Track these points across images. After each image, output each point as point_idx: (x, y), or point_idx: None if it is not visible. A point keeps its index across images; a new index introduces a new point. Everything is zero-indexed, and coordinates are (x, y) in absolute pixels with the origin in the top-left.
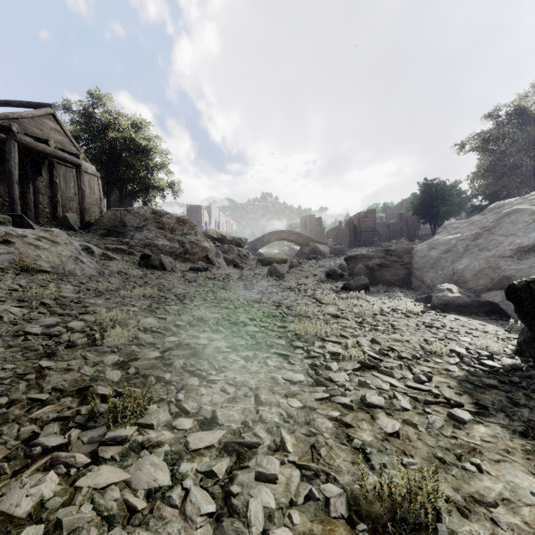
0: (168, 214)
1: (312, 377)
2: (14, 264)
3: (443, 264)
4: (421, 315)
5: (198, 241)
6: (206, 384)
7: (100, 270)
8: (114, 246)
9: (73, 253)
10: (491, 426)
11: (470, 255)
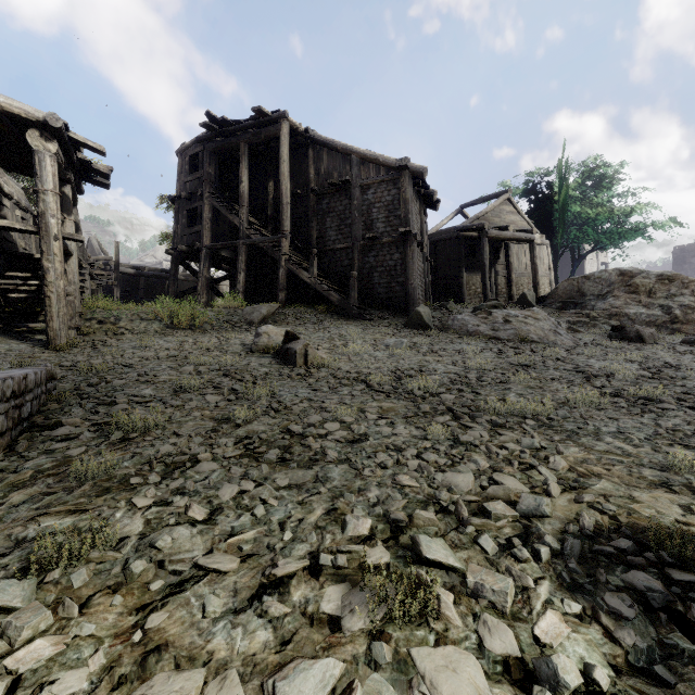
0: (643, 272)
1: None
2: (516, 336)
3: None
4: None
5: None
6: None
7: (575, 341)
8: (575, 319)
9: (551, 327)
10: None
11: None
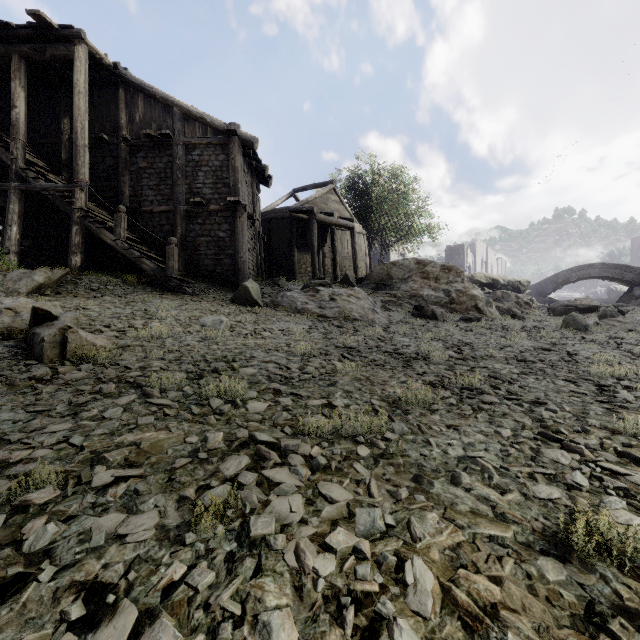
0: (432, 262)
1: (596, 394)
2: (341, 314)
3: None
4: None
5: (465, 288)
6: (507, 384)
7: (389, 319)
8: (386, 298)
9: (370, 306)
10: None
11: None
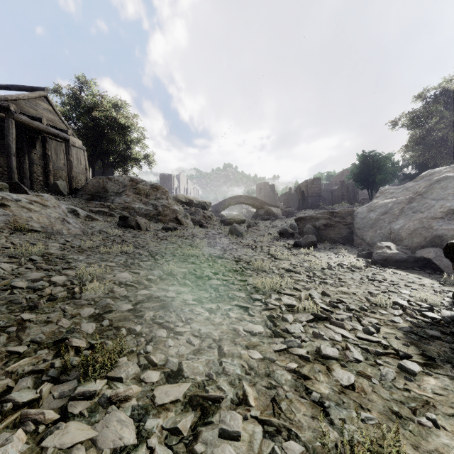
0: (143, 181)
1: (270, 328)
2: (9, 225)
3: (381, 224)
4: (364, 269)
5: (169, 204)
6: (174, 335)
7: (84, 229)
8: (97, 208)
9: (61, 215)
10: (440, 378)
11: (405, 216)
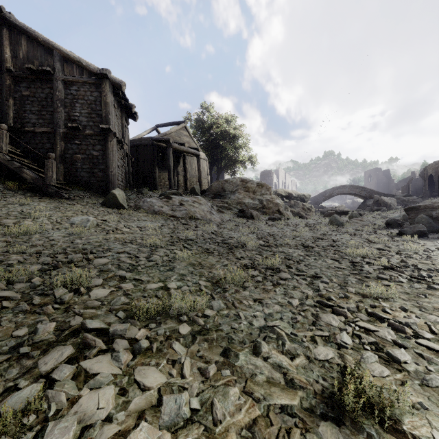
0: (251, 181)
1: (351, 268)
2: (187, 215)
3: None
4: None
5: (272, 199)
6: (297, 263)
7: (221, 219)
8: (221, 204)
9: (209, 209)
10: None
11: None
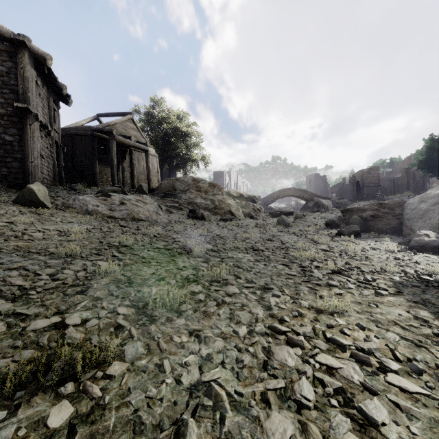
0: (203, 180)
1: (301, 274)
2: (129, 216)
3: (430, 215)
4: (396, 253)
5: (224, 199)
6: (246, 271)
7: (169, 219)
8: (171, 204)
9: (155, 209)
10: (399, 298)
11: None
